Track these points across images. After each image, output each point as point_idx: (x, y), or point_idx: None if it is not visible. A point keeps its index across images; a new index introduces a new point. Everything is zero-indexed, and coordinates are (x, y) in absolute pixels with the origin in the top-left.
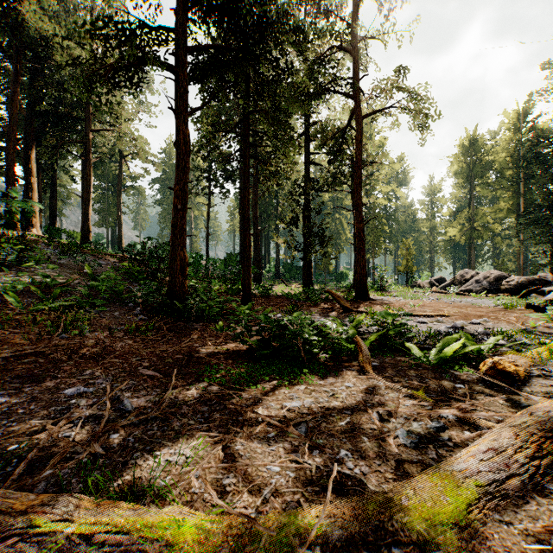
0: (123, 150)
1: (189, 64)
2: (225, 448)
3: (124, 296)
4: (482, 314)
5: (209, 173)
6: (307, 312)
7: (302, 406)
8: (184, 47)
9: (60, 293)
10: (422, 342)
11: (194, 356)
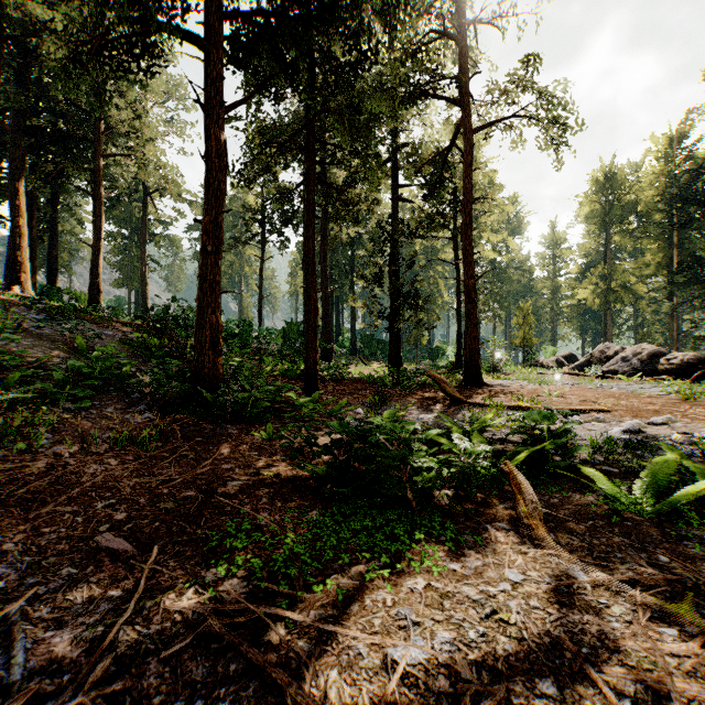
0: (151, 187)
1: (226, 37)
2: None
3: (129, 382)
4: (657, 407)
5: (262, 214)
6: (399, 405)
7: (433, 661)
8: (217, 10)
9: (23, 378)
10: (595, 460)
11: (217, 492)
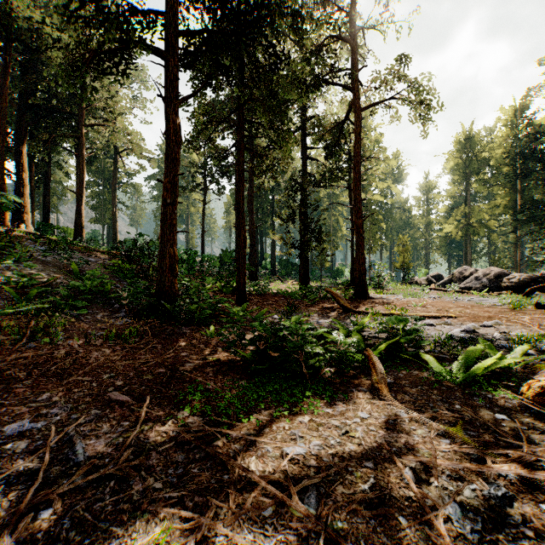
0: (119, 147)
1: (180, 48)
2: (200, 539)
3: (110, 296)
4: (491, 314)
5: (204, 169)
6: (305, 313)
7: (308, 453)
8: (174, 30)
9: (38, 293)
10: (435, 350)
11: (179, 370)
